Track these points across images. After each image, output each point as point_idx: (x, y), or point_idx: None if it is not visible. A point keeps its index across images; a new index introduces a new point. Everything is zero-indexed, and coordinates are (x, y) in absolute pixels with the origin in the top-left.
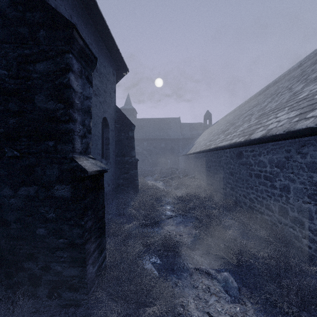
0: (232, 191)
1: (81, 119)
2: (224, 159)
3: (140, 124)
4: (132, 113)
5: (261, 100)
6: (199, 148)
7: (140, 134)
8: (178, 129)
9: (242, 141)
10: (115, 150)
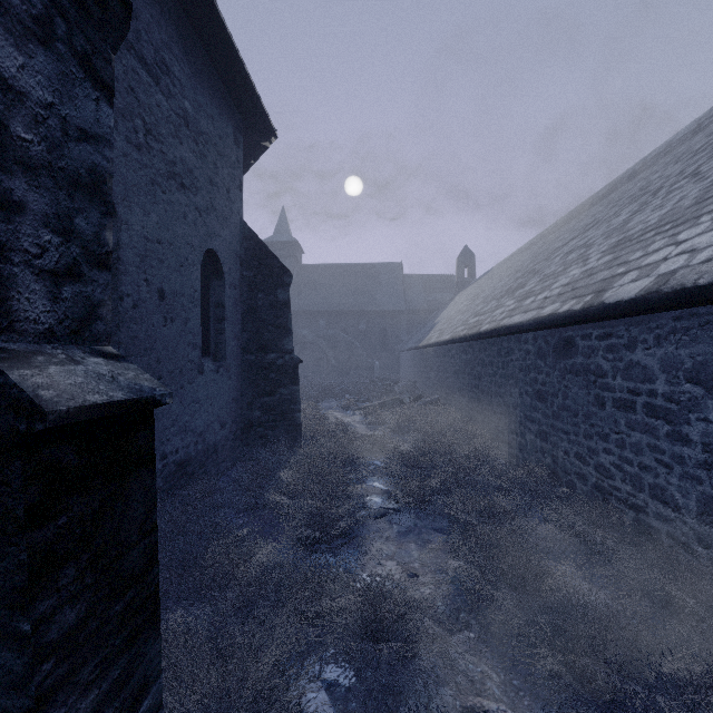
0: (542, 443)
1: (51, 206)
2: (519, 359)
3: (311, 278)
4: (293, 253)
5: (605, 213)
6: (451, 332)
7: (310, 302)
8: (397, 288)
9: (577, 310)
10: (242, 336)
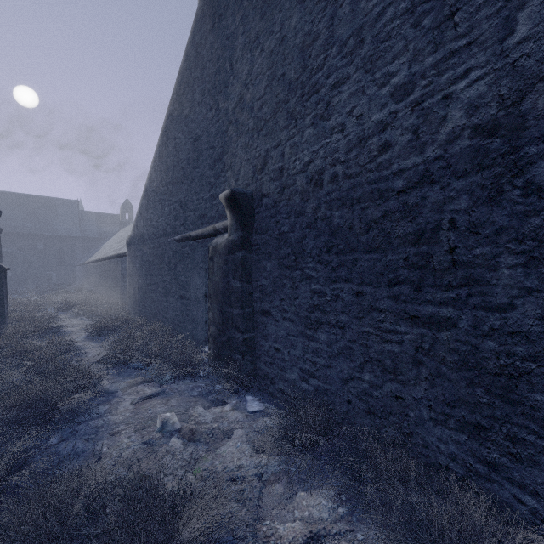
0: (115, 293)
1: None
2: (112, 268)
3: None
4: None
5: None
6: (99, 256)
7: None
8: (73, 220)
9: (116, 254)
10: None
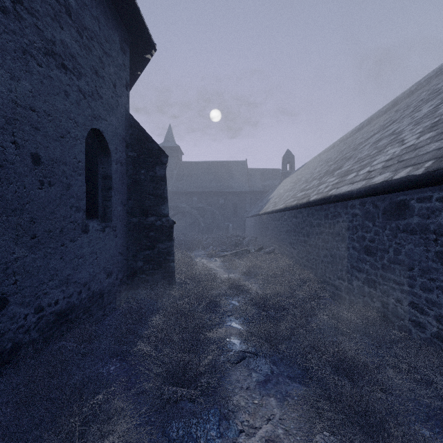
0: (371, 289)
1: None
2: (346, 221)
3: (188, 170)
4: (176, 154)
5: (399, 115)
6: (283, 203)
7: (187, 185)
8: (243, 177)
9: (419, 174)
10: (128, 203)
